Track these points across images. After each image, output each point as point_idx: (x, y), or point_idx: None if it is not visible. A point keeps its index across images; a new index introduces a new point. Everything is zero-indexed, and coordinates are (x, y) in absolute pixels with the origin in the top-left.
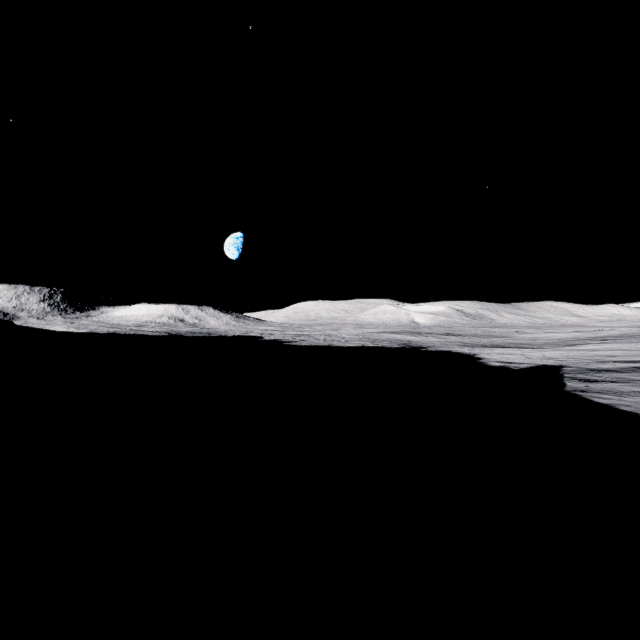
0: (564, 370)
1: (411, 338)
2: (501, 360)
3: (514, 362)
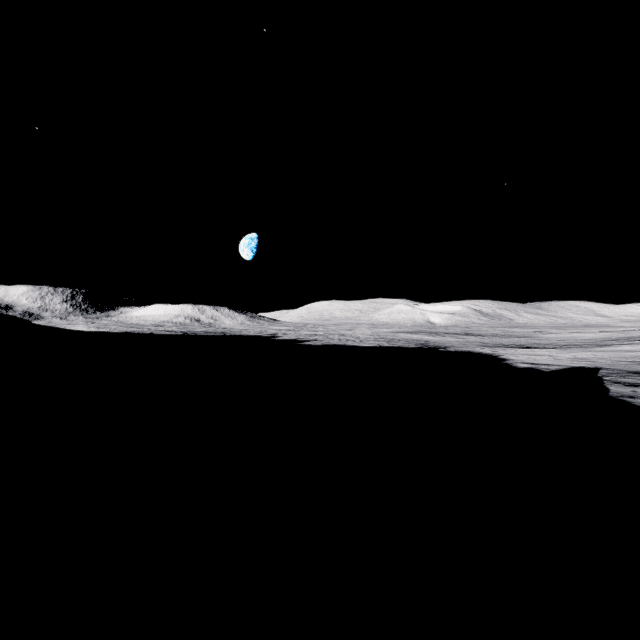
0: (602, 373)
1: (428, 338)
2: (528, 361)
3: (543, 363)
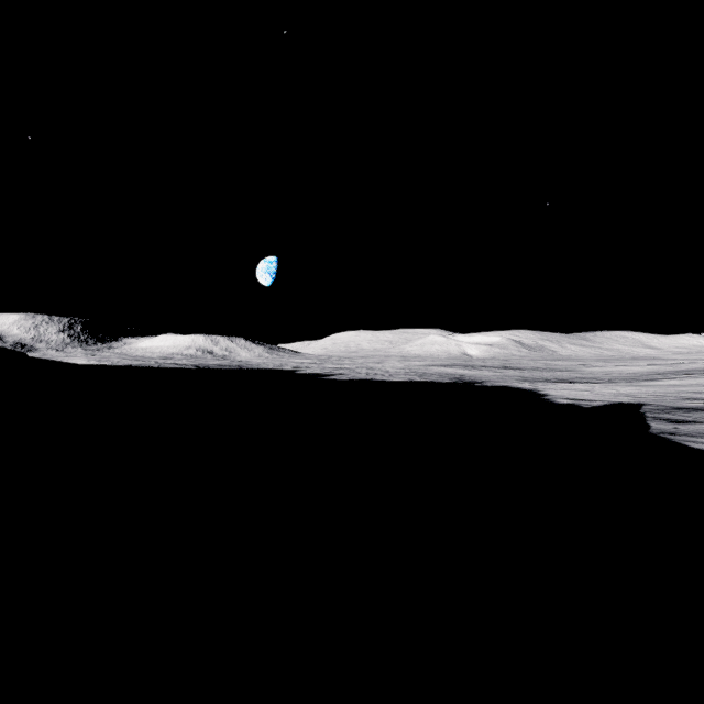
0: (645, 409)
1: (463, 372)
2: (569, 397)
3: (584, 399)
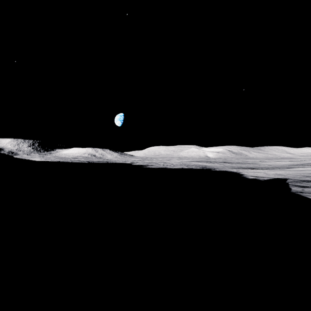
0: (288, 181)
1: (206, 164)
2: (254, 175)
3: (261, 176)
